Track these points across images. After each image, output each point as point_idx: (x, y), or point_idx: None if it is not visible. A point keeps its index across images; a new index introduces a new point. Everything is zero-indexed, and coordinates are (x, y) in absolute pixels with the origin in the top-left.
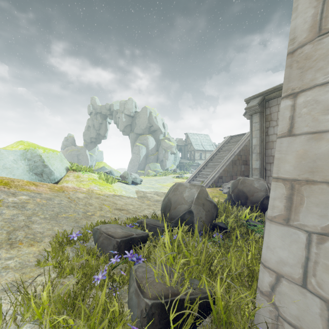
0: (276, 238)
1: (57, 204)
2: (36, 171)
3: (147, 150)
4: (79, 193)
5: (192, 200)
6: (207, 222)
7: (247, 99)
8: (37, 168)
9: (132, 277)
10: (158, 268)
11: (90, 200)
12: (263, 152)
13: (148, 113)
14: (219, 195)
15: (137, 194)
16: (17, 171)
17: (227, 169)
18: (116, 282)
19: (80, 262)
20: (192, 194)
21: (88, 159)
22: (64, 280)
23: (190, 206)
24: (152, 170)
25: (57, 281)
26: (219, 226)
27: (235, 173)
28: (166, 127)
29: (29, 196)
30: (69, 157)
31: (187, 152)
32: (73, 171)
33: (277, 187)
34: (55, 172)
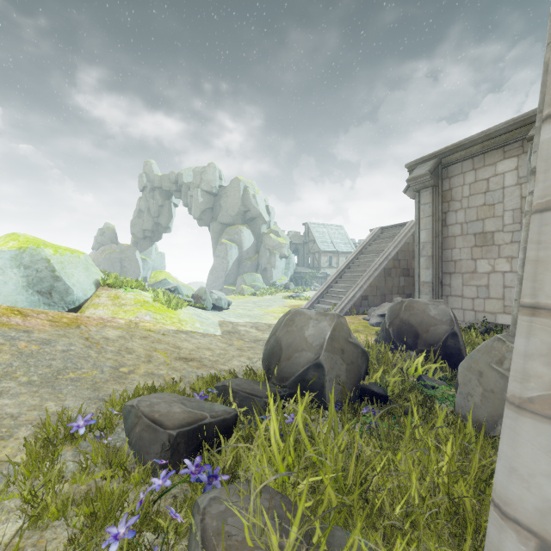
0: (538, 453)
1: (61, 353)
2: (40, 288)
3: (240, 252)
4: (110, 328)
5: (320, 342)
6: (350, 384)
7: (411, 165)
8: (41, 282)
9: (196, 531)
10: (254, 500)
11: (129, 343)
12: (438, 255)
13: (241, 189)
14: (364, 328)
15: (221, 327)
16: (5, 288)
17: (376, 284)
18: (162, 533)
19: (88, 484)
20: (320, 332)
21: (139, 267)
22: (41, 536)
23: (318, 355)
24: (249, 286)
25: (26, 540)
26: (371, 392)
27: (389, 290)
28: (273, 212)
29: (4, 336)
30: (106, 263)
31: (307, 255)
32: (108, 288)
33: (535, 328)
34: (74, 289)
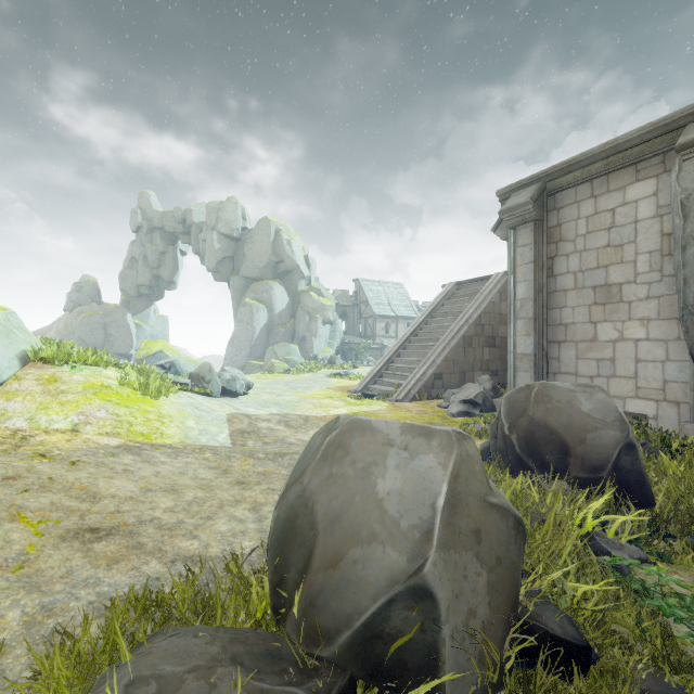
0: None
1: None
2: None
3: (271, 316)
4: None
5: (423, 520)
6: (499, 623)
7: (503, 192)
8: None
9: None
10: None
11: None
12: (542, 317)
13: (272, 233)
14: (441, 419)
15: (231, 423)
16: None
17: (453, 358)
18: None
19: None
20: (419, 484)
21: (132, 335)
22: None
23: (418, 563)
24: (282, 360)
25: None
26: (551, 640)
27: (469, 366)
28: (314, 264)
29: None
30: (83, 330)
31: (358, 320)
32: (43, 365)
33: None
34: None
